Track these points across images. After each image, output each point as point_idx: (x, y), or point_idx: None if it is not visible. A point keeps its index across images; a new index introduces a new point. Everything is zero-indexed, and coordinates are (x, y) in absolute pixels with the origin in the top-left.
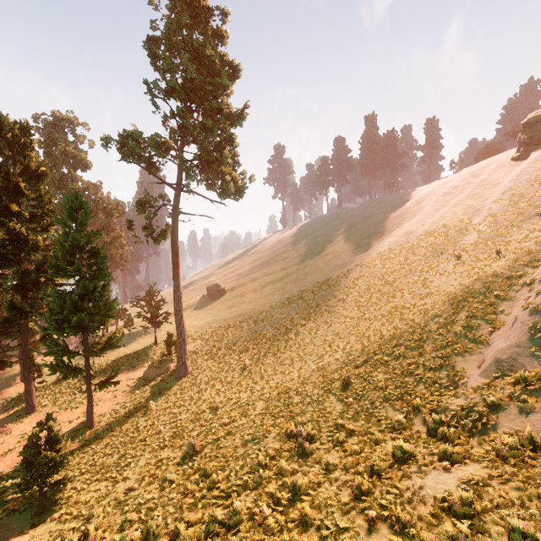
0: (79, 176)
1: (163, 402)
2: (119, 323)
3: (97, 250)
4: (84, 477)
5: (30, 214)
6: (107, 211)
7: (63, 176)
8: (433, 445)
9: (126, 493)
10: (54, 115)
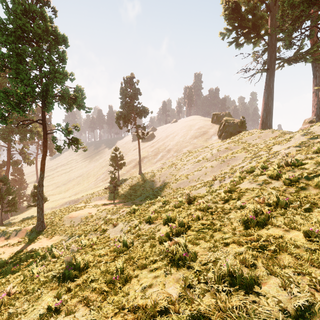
0: None
1: None
2: None
3: (21, 170)
4: None
5: None
6: None
7: None
8: None
9: None
10: None
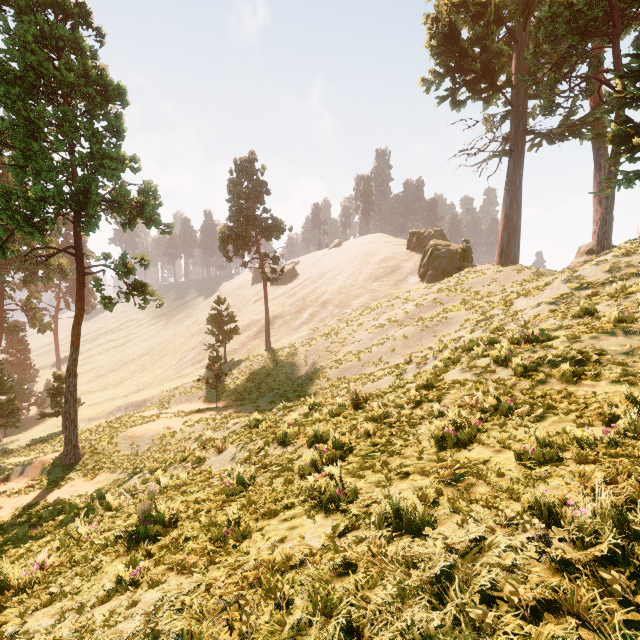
0: None
1: None
2: None
3: (25, 342)
4: None
5: None
6: None
7: None
8: None
9: None
10: None
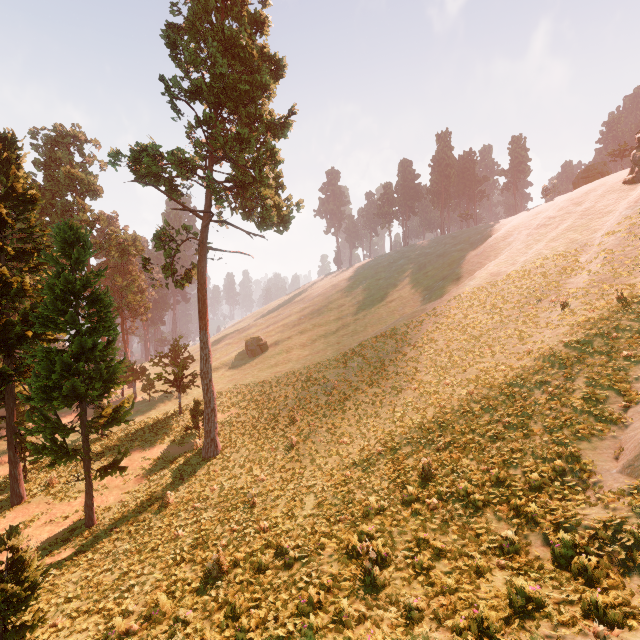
0: (86, 204)
1: (185, 492)
2: (138, 385)
3: (99, 296)
4: (70, 606)
5: (17, 250)
6: (122, 248)
7: (68, 204)
8: (566, 583)
9: (121, 638)
10: (56, 129)
